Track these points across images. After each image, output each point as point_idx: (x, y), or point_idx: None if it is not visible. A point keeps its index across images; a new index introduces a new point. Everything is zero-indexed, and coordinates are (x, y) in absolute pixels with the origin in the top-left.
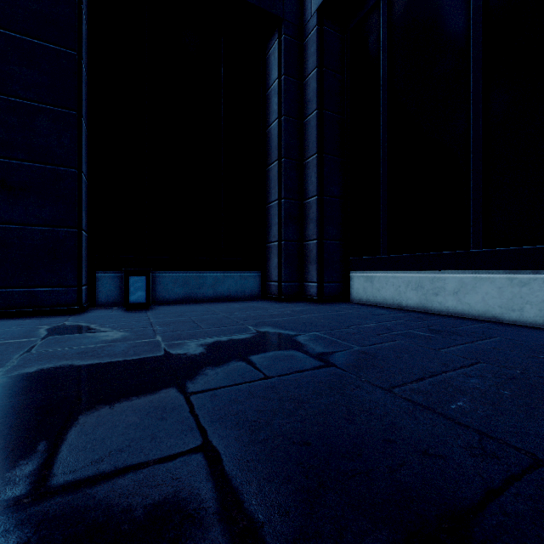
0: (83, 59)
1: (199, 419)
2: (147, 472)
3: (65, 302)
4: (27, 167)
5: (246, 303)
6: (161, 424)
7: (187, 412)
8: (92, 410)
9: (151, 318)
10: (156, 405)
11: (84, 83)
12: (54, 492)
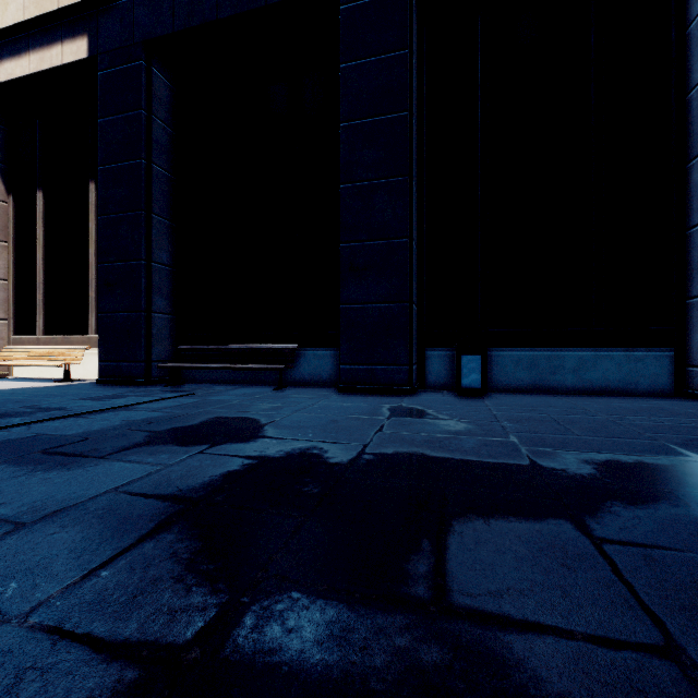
0: (414, 117)
1: (637, 593)
2: (576, 648)
3: (398, 381)
4: (368, 246)
5: (641, 401)
6: (569, 575)
7: (607, 571)
8: (464, 518)
9: (492, 409)
10: (549, 541)
11: (414, 142)
12: (458, 613)
